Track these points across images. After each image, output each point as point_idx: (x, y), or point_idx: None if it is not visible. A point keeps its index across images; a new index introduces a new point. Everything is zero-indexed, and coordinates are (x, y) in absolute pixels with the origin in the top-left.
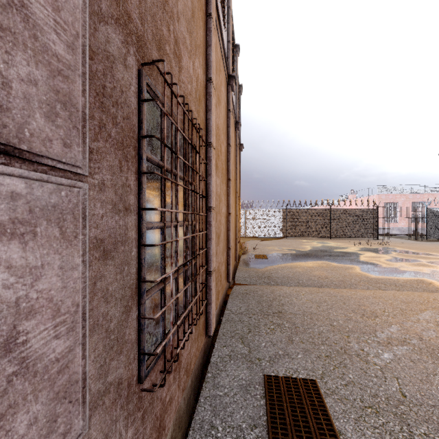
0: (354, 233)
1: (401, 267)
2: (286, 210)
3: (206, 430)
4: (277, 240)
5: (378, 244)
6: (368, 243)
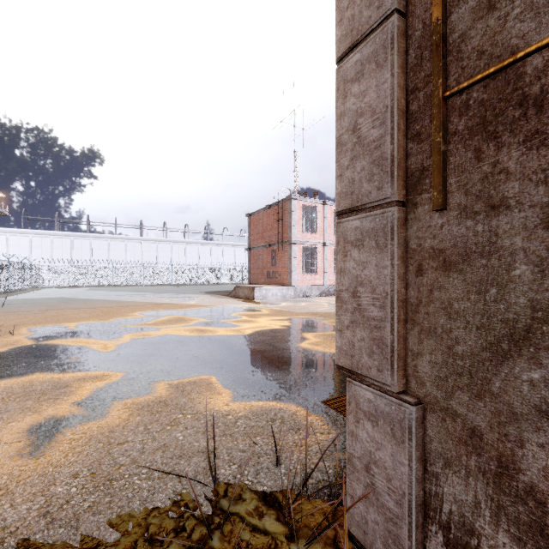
0: None
1: (273, 324)
2: None
3: None
4: None
5: None
6: None
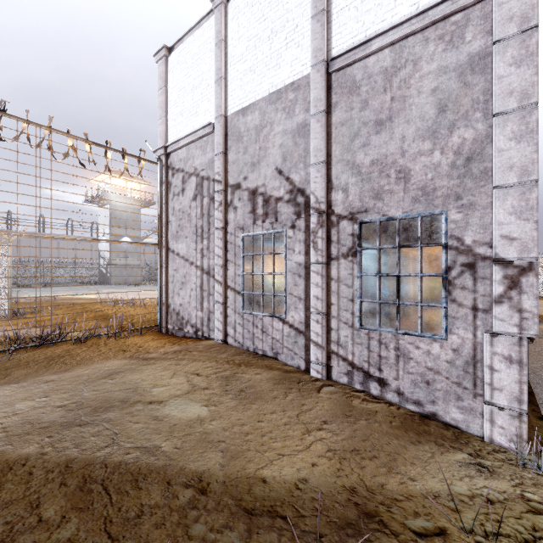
0: None
1: None
2: None
3: (542, 384)
4: None
5: None
6: None
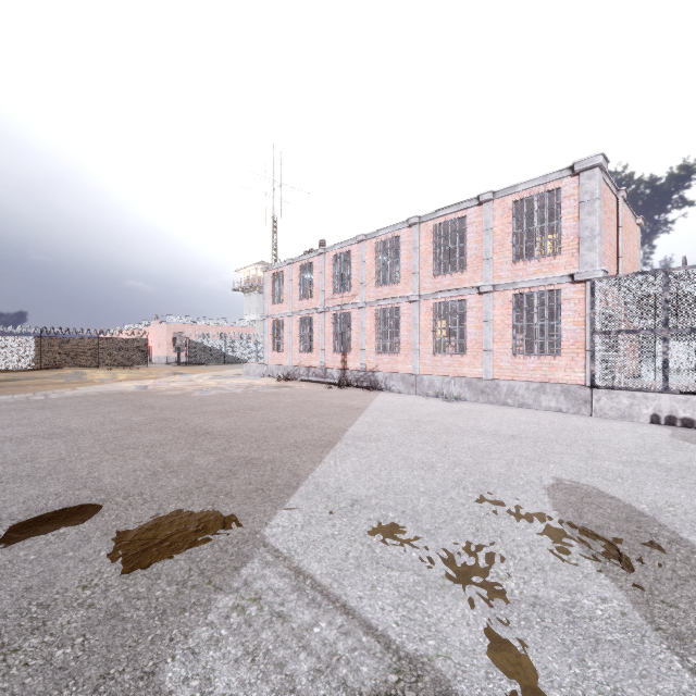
0: (125, 362)
1: (99, 378)
2: (41, 338)
3: None
4: (23, 372)
5: (133, 369)
6: (128, 369)
